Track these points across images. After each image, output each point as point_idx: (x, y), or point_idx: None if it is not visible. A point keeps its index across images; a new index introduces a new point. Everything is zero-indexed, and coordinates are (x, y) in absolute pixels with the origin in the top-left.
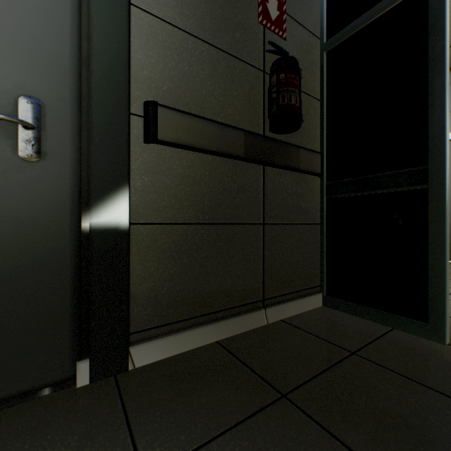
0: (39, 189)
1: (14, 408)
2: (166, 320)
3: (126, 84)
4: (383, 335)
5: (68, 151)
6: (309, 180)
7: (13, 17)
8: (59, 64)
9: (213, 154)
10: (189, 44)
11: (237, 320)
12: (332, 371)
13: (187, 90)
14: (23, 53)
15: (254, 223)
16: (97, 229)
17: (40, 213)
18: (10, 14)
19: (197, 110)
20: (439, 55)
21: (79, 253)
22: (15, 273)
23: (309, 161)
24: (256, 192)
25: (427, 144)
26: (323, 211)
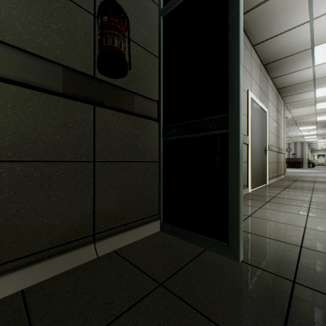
0: None
1: None
2: None
3: None
4: (196, 257)
5: None
6: (147, 123)
7: None
8: None
9: (15, 84)
10: None
11: (55, 261)
12: (127, 315)
13: None
14: None
15: (81, 160)
16: None
17: None
18: None
19: None
20: (235, 21)
21: None
22: None
23: (145, 107)
24: (84, 130)
25: (228, 95)
26: (160, 151)
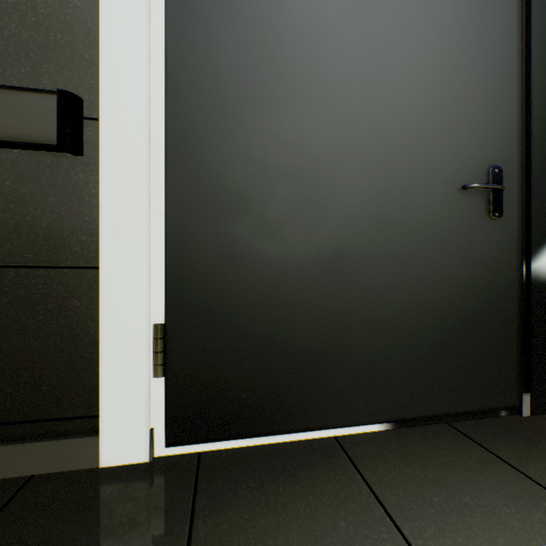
0: (498, 242)
1: (487, 420)
2: None
3: None
4: None
5: (514, 207)
6: None
7: (484, 104)
8: (509, 133)
9: None
10: None
11: None
12: None
13: None
14: (489, 131)
15: None
16: (535, 276)
17: (498, 262)
18: (483, 102)
19: None
20: None
21: (521, 297)
22: (485, 311)
23: None
24: None
25: None
26: None
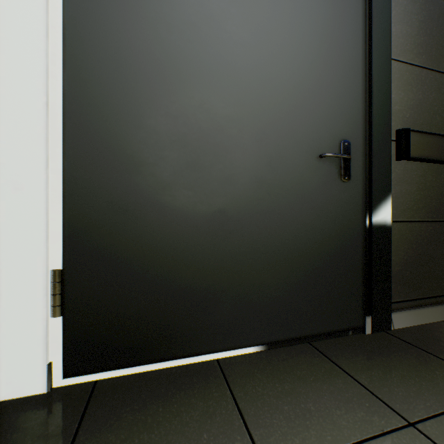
0: (348, 199)
1: (339, 338)
2: (408, 297)
3: (389, 119)
4: None
5: (360, 172)
6: None
7: (337, 92)
8: (356, 115)
9: (442, 163)
10: (421, 76)
11: None
12: None
13: (420, 114)
14: (341, 113)
15: None
16: (375, 225)
17: (348, 215)
18: (336, 90)
19: (427, 128)
20: None
21: (365, 242)
22: (338, 253)
23: None
24: None
25: None
26: None
